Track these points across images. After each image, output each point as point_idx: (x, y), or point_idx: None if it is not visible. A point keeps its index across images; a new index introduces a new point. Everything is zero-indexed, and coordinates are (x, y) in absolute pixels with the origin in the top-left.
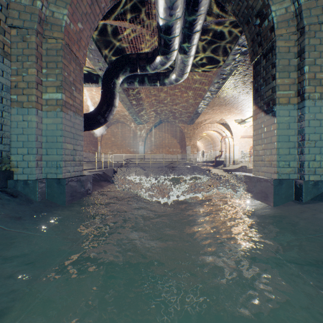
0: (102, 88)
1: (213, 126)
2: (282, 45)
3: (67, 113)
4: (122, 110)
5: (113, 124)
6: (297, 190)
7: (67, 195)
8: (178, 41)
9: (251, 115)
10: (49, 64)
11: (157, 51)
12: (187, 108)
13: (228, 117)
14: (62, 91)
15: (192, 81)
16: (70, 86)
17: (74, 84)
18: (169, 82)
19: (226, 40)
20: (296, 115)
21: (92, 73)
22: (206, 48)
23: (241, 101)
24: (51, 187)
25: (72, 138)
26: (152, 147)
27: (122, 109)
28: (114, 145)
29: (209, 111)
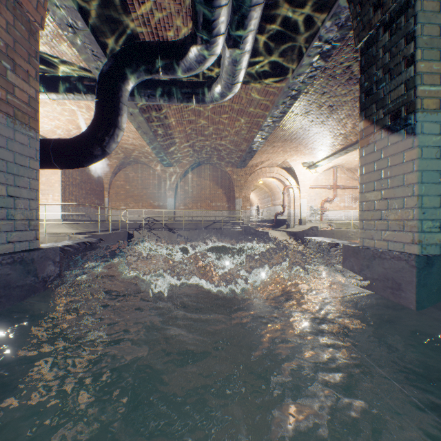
0: (98, 95)
1: (273, 172)
2: None
3: None
4: (141, 143)
5: (128, 166)
6: None
7: None
8: (227, 17)
9: (325, 157)
10: None
11: (190, 38)
12: (238, 143)
13: (293, 158)
14: None
15: (246, 100)
16: None
17: (11, 56)
18: (211, 97)
19: (300, 29)
20: None
21: (86, 77)
22: (269, 43)
23: (313, 135)
24: None
25: (4, 170)
26: (187, 199)
27: (140, 142)
28: (129, 196)
29: (268, 148)
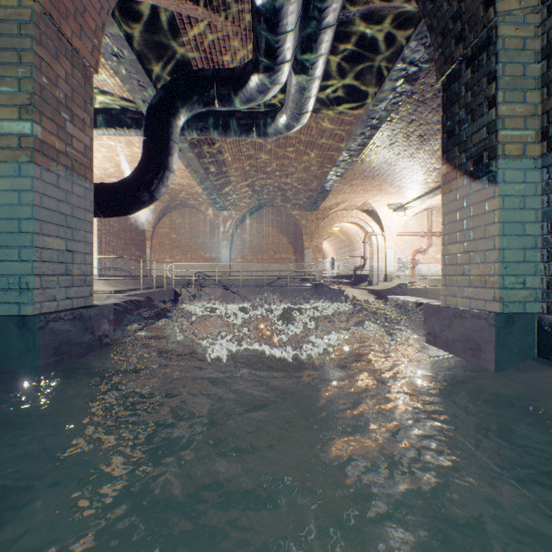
0: (145, 133)
1: (351, 216)
2: (511, 35)
3: (49, 168)
4: (190, 183)
5: (175, 210)
6: (545, 337)
7: (44, 352)
8: (293, 43)
9: (416, 197)
10: (1, 54)
11: (251, 65)
12: (307, 181)
13: (376, 199)
14: (34, 116)
15: (316, 131)
16: (58, 109)
17: (69, 107)
18: (275, 129)
19: (380, 50)
20: (538, 180)
21: (129, 109)
22: (344, 66)
23: (400, 171)
24: (4, 337)
25: (64, 224)
26: (245, 250)
27: (189, 182)
28: (176, 246)
29: (344, 187)
